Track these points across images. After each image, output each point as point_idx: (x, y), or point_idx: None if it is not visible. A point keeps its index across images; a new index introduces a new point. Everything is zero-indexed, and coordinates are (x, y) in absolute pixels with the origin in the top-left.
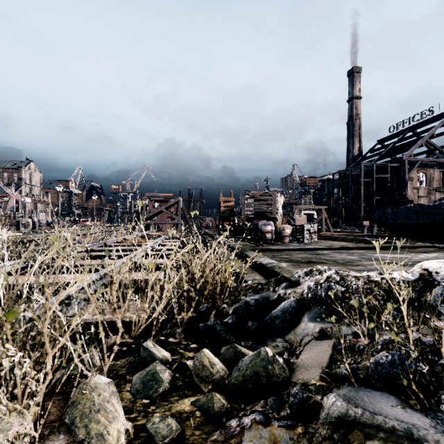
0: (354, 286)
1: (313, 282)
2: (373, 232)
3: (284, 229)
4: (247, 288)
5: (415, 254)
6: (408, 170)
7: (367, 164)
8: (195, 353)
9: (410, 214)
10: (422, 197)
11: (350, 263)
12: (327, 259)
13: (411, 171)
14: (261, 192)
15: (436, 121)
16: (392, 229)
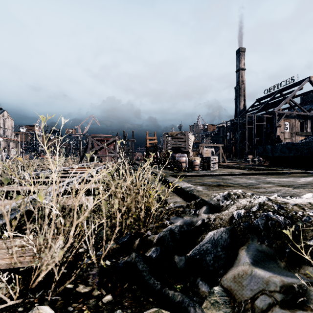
0: (304, 218)
1: (244, 210)
2: (256, 162)
3: (195, 160)
4: (170, 211)
5: (297, 178)
6: (277, 119)
7: (250, 115)
8: None
9: (284, 149)
10: (287, 138)
11: (252, 186)
12: (233, 183)
13: (279, 120)
14: (177, 132)
15: (295, 86)
16: (271, 160)
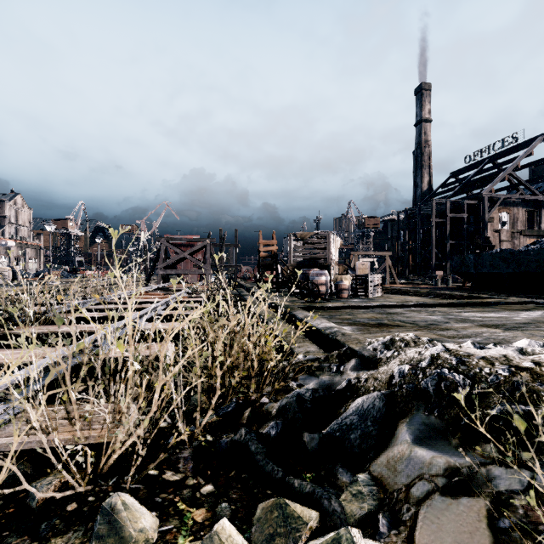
0: (490, 378)
1: (409, 365)
2: (449, 283)
3: (341, 281)
4: (298, 366)
5: (515, 313)
6: (488, 208)
7: (439, 201)
8: (209, 510)
9: (497, 261)
10: (504, 241)
11: (436, 326)
12: (404, 321)
13: (491, 210)
14: (312, 233)
15: (520, 149)
16: (474, 281)
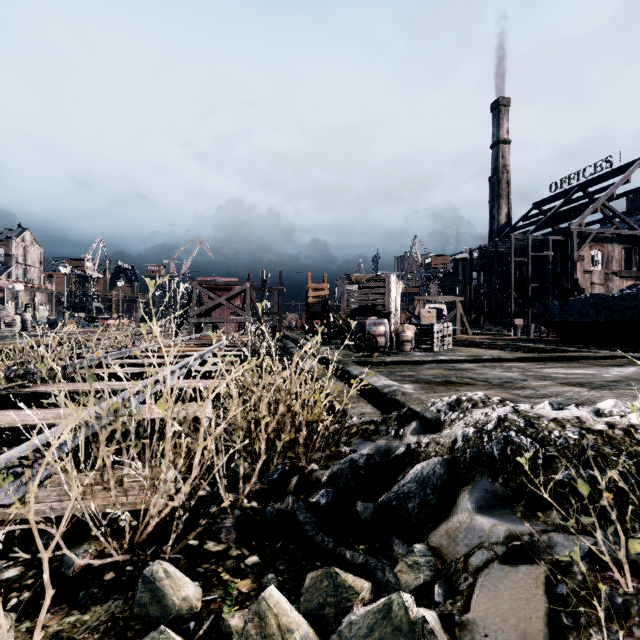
0: (559, 441)
1: (474, 428)
2: (530, 334)
3: (403, 331)
4: (351, 430)
5: (605, 369)
6: (577, 245)
7: (519, 237)
8: (255, 581)
9: (586, 308)
10: (596, 284)
11: (511, 384)
12: (474, 378)
13: (581, 247)
14: (369, 275)
15: (615, 176)
16: (559, 331)
